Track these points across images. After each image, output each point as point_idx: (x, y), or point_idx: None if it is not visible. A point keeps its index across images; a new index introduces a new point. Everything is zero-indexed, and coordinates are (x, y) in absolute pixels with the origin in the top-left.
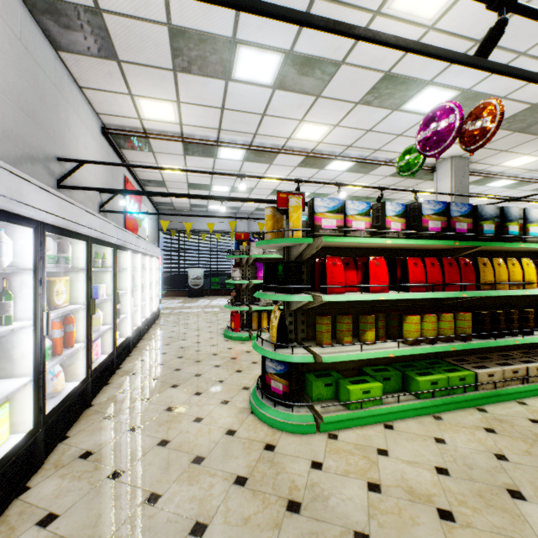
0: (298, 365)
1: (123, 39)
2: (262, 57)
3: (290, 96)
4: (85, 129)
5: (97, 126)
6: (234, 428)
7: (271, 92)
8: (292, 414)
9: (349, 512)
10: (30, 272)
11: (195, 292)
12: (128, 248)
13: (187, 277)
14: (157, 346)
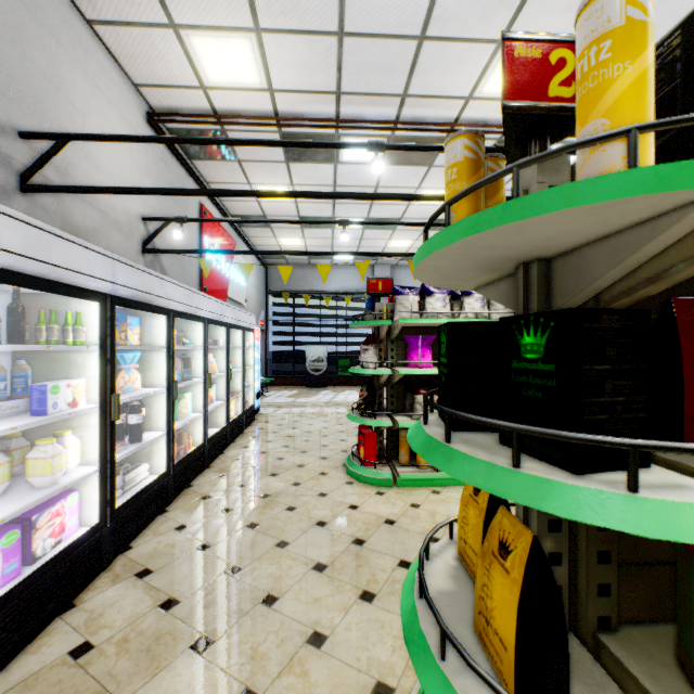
0: None
1: None
2: None
3: None
4: (105, 103)
5: (138, 109)
6: None
7: None
8: None
9: None
10: None
11: (315, 381)
12: (160, 307)
13: (305, 359)
14: (223, 489)
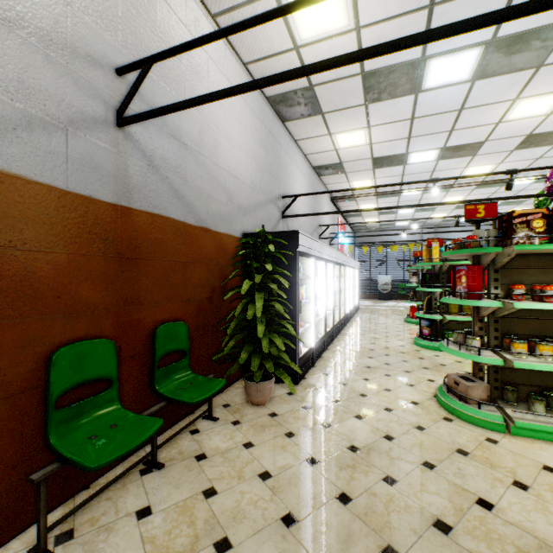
0: (436, 322)
1: (349, 167)
2: (425, 153)
3: (451, 160)
4: (325, 203)
5: (328, 198)
6: (402, 345)
7: (436, 162)
8: (431, 342)
9: (442, 362)
10: (331, 278)
11: (383, 296)
12: (348, 265)
13: (377, 283)
14: (362, 321)
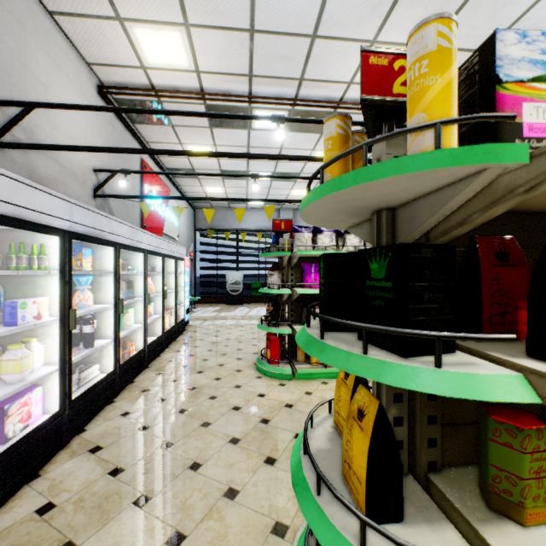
0: None
1: None
2: None
3: None
4: (63, 77)
5: (91, 83)
6: None
7: None
8: None
9: None
10: None
11: (233, 299)
12: (108, 241)
13: (226, 282)
14: (159, 384)
